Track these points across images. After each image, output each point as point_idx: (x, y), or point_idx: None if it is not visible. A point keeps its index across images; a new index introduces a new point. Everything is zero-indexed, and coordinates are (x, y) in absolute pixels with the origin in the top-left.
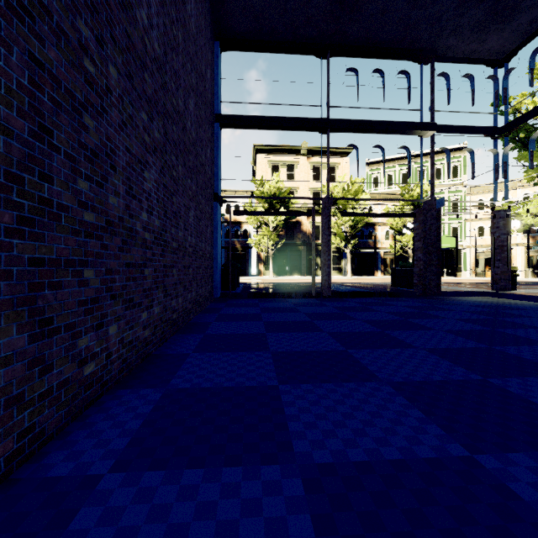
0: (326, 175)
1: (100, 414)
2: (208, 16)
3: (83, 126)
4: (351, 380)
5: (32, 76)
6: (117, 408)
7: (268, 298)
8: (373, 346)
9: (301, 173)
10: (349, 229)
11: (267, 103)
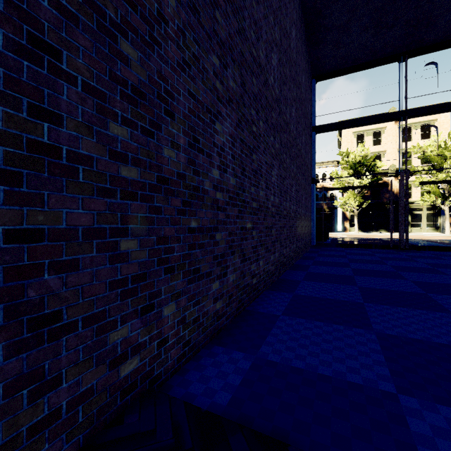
0: (418, 134)
1: (290, 273)
2: (309, 71)
3: (284, 185)
4: (391, 278)
5: (280, 180)
6: (293, 273)
7: (352, 247)
8: (417, 272)
9: (388, 137)
10: (447, 186)
11: (351, 109)
